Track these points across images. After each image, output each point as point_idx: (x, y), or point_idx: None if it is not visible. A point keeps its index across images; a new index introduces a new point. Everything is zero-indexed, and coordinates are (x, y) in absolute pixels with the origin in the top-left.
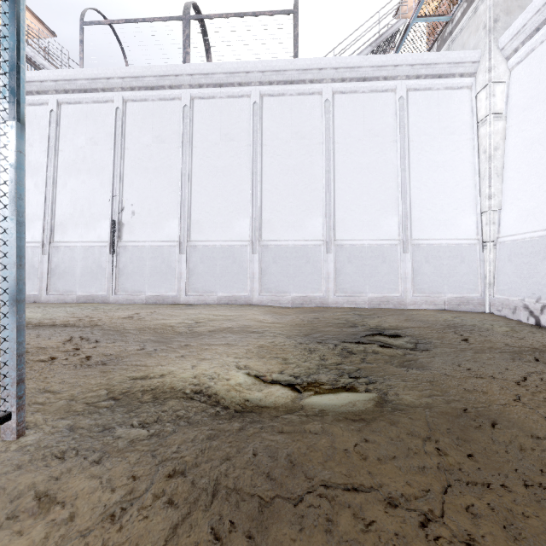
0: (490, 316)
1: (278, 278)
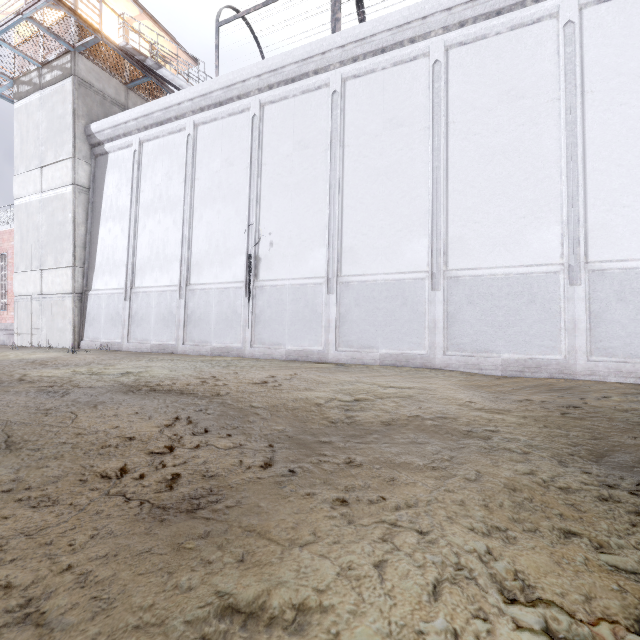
0: None
1: (476, 328)
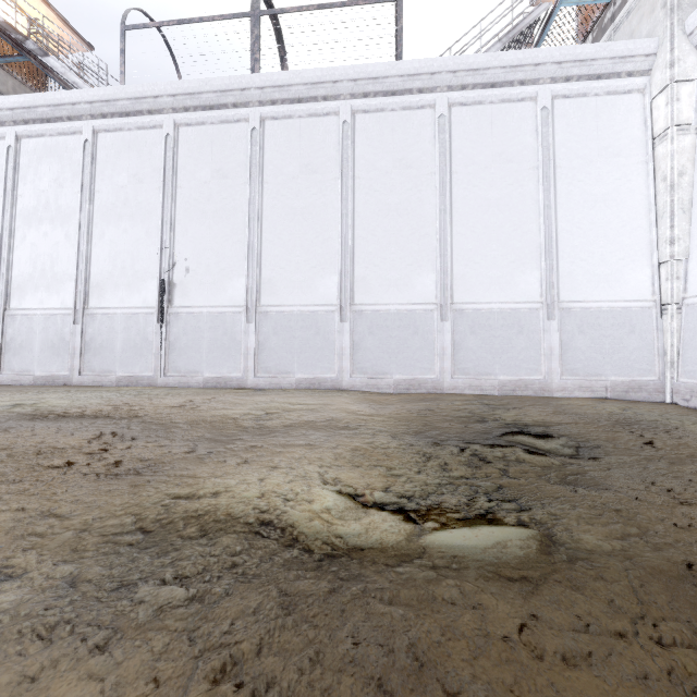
0: (674, 408)
1: (376, 354)
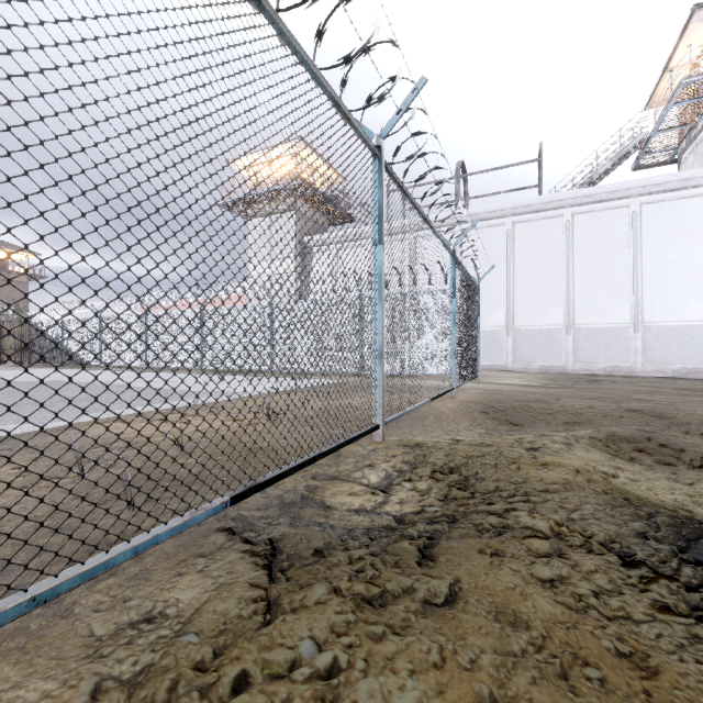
0: None
1: (527, 352)
